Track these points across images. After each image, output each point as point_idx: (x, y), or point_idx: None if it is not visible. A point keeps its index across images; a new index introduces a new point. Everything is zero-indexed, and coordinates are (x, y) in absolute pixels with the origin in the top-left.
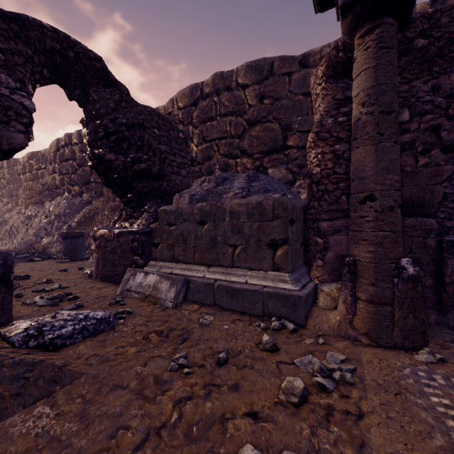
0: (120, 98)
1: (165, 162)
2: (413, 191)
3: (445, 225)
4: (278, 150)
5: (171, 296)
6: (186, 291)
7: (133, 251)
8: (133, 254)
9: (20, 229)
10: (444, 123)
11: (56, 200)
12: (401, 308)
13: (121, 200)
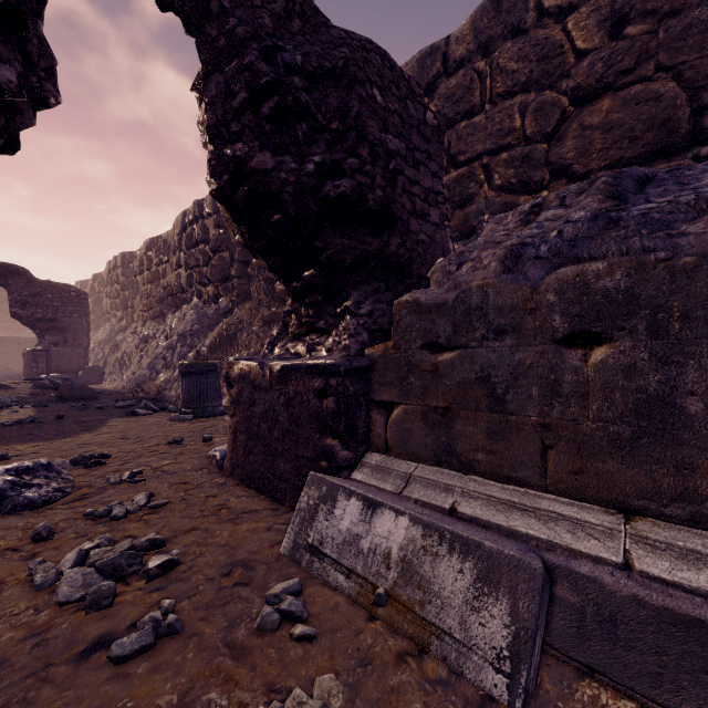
0: (288, 7)
1: (396, 184)
2: None
3: None
4: (673, 148)
5: (492, 641)
6: (545, 615)
7: (320, 422)
8: (322, 430)
9: (133, 357)
10: None
11: (181, 310)
12: None
13: (288, 287)
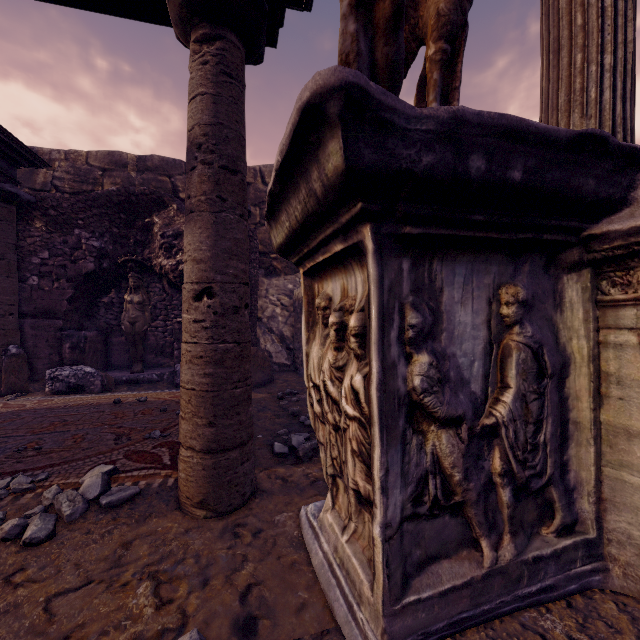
0: None
1: None
2: (50, 304)
3: (111, 323)
4: None
5: None
6: None
7: None
8: None
9: None
10: (68, 264)
11: None
12: (7, 373)
13: None
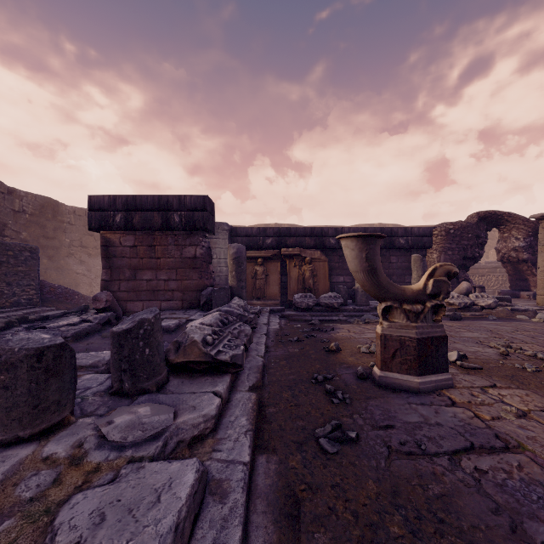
0: None
1: None
2: None
3: None
4: None
5: None
6: None
7: None
8: None
9: None
10: None
11: None
12: None
13: None
